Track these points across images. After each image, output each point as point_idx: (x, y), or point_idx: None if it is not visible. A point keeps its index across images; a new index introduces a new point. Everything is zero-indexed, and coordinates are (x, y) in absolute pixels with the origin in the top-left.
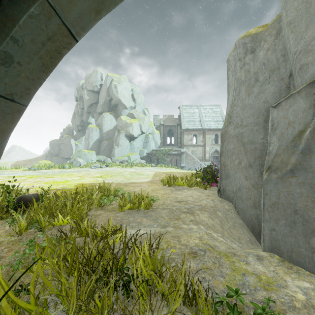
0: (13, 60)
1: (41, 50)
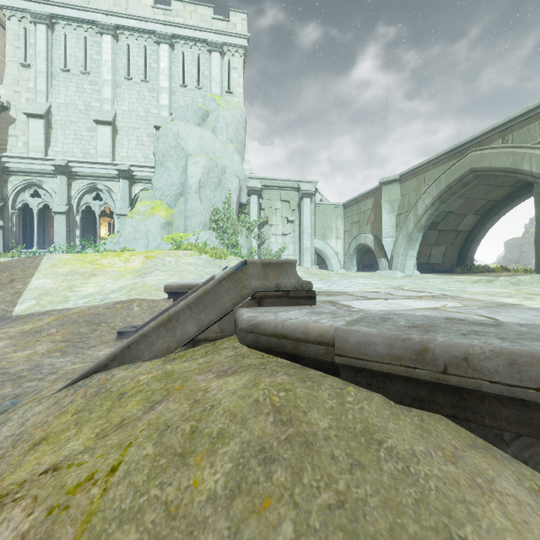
0: (479, 236)
1: (483, 233)
